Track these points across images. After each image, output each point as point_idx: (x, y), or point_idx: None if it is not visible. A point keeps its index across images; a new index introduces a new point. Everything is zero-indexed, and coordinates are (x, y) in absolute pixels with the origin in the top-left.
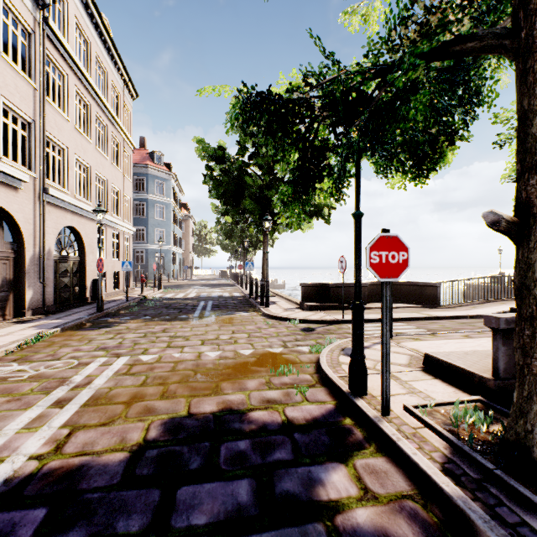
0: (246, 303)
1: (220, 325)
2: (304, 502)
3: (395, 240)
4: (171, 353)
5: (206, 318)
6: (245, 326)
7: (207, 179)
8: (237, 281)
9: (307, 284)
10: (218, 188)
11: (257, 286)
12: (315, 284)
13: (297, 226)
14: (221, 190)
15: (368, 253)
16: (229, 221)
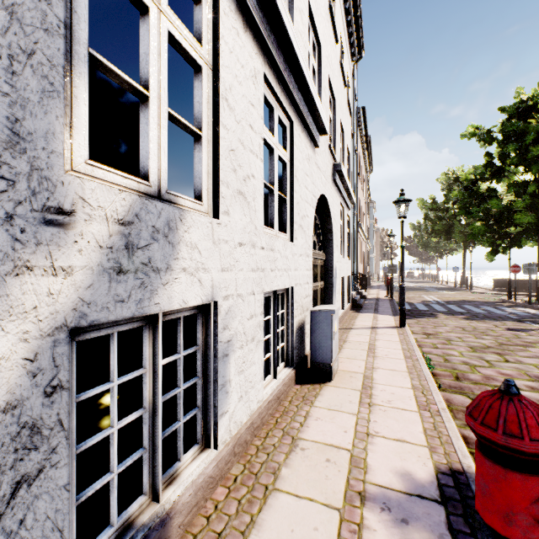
0: (454, 289)
1: (451, 293)
2: (493, 303)
3: (517, 266)
4: (443, 296)
5: (440, 292)
6: (463, 294)
7: (426, 221)
8: (431, 279)
9: (496, 279)
10: (435, 227)
11: (461, 280)
12: (502, 279)
13: (491, 261)
14: (437, 228)
15: (509, 268)
16: (434, 240)
